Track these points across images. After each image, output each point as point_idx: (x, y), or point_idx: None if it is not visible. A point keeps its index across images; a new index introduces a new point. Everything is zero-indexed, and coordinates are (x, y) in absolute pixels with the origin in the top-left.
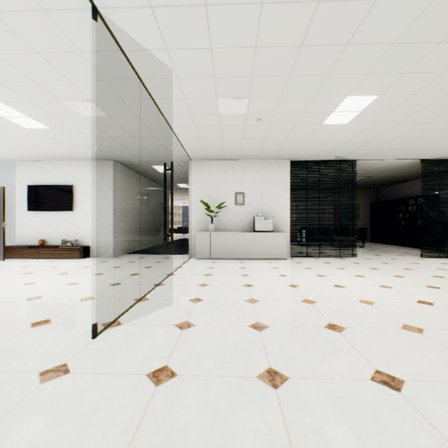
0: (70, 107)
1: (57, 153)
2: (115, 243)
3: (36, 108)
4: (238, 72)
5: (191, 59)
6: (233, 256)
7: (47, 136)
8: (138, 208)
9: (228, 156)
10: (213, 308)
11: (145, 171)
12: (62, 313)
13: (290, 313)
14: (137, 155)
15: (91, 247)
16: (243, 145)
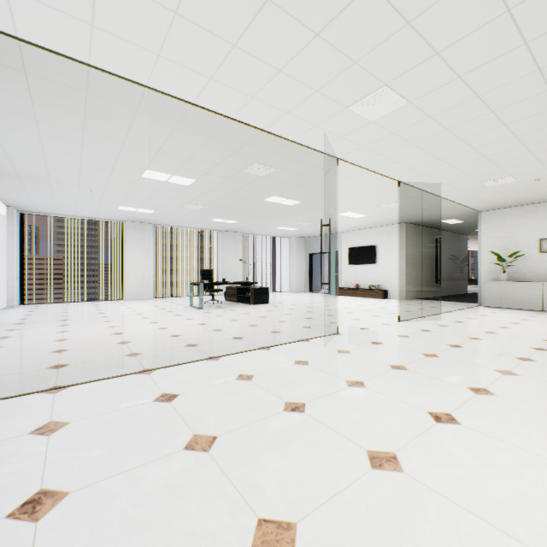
0: (381, 206)
1: (366, 225)
2: (407, 289)
3: (364, 210)
4: (489, 172)
5: (451, 178)
6: (531, 307)
7: (364, 219)
8: (427, 259)
9: (525, 202)
10: (467, 325)
11: (434, 225)
12: (382, 315)
13: (526, 334)
14: (424, 217)
15: (388, 291)
16: (537, 194)
